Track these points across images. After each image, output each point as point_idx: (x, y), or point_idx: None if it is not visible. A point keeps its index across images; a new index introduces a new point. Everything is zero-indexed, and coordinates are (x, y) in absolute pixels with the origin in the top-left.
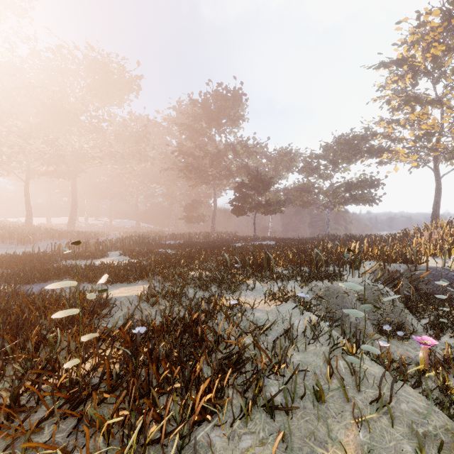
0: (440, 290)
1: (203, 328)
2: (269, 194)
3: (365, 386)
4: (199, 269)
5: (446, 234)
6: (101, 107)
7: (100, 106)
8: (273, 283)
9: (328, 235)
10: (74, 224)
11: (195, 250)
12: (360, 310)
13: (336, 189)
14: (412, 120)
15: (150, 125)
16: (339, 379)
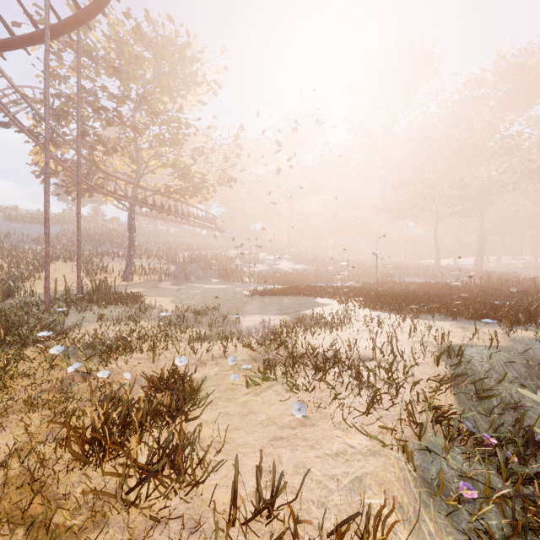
0: None
1: None
2: None
3: None
4: None
5: None
6: (516, 118)
7: (515, 117)
8: None
9: None
10: (481, 264)
11: None
12: None
13: None
14: None
15: None
16: None
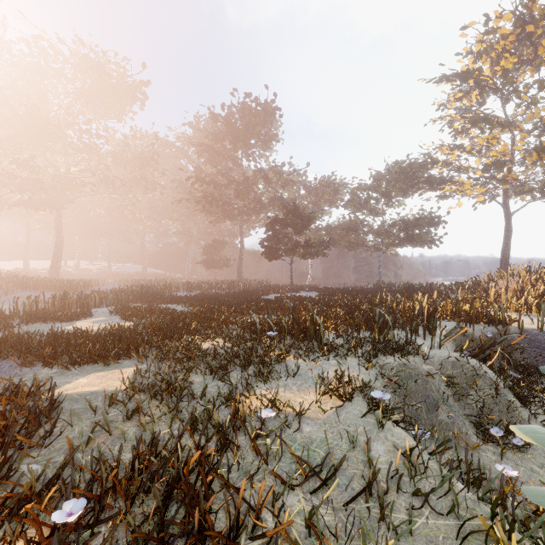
0: (540, 361)
1: (211, 481)
2: (309, 233)
3: None
4: (217, 337)
5: (526, 283)
6: (94, 120)
7: (93, 119)
8: (324, 360)
9: (381, 284)
10: (58, 270)
11: (214, 306)
12: (452, 402)
13: (390, 227)
14: (480, 146)
15: (159, 146)
16: None
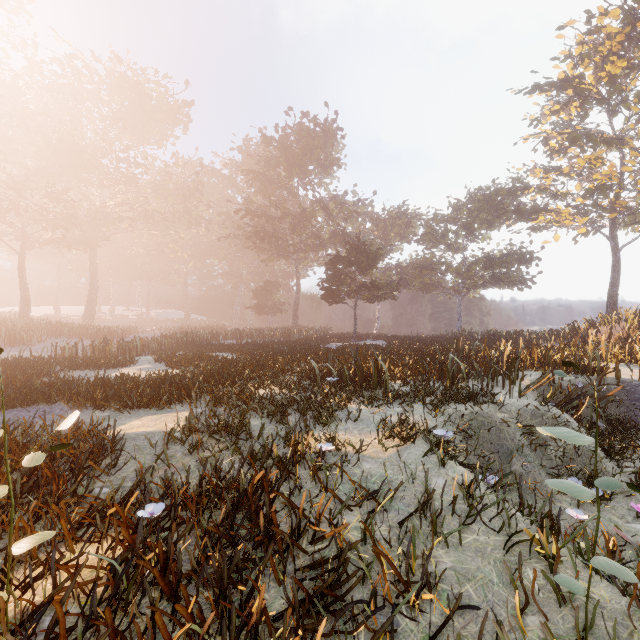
0: (639, 415)
1: (273, 499)
2: (376, 273)
3: (593, 637)
4: (273, 385)
5: (634, 330)
6: (132, 146)
7: (131, 145)
8: (388, 407)
9: (461, 332)
10: (93, 316)
11: (267, 354)
12: (527, 451)
13: (472, 265)
14: (580, 167)
15: (204, 174)
16: (552, 637)
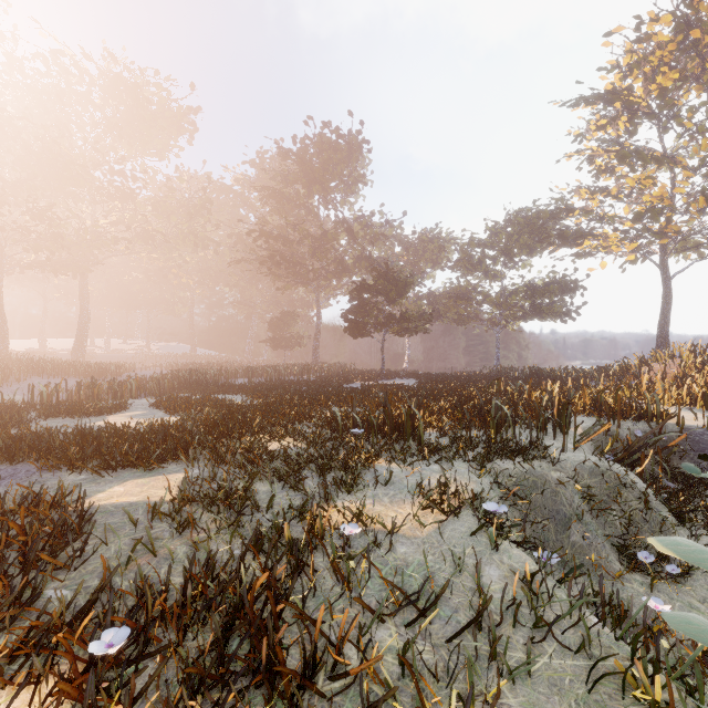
0: (706, 468)
1: (281, 610)
2: (406, 303)
3: None
4: (288, 436)
5: (690, 368)
6: (129, 157)
7: (128, 156)
8: (424, 465)
9: (500, 369)
10: (83, 350)
11: (283, 397)
12: (588, 519)
13: (511, 295)
14: (629, 188)
15: (212, 190)
16: None
